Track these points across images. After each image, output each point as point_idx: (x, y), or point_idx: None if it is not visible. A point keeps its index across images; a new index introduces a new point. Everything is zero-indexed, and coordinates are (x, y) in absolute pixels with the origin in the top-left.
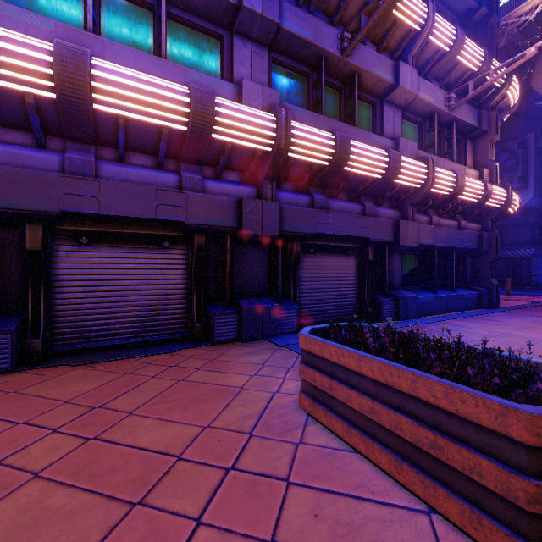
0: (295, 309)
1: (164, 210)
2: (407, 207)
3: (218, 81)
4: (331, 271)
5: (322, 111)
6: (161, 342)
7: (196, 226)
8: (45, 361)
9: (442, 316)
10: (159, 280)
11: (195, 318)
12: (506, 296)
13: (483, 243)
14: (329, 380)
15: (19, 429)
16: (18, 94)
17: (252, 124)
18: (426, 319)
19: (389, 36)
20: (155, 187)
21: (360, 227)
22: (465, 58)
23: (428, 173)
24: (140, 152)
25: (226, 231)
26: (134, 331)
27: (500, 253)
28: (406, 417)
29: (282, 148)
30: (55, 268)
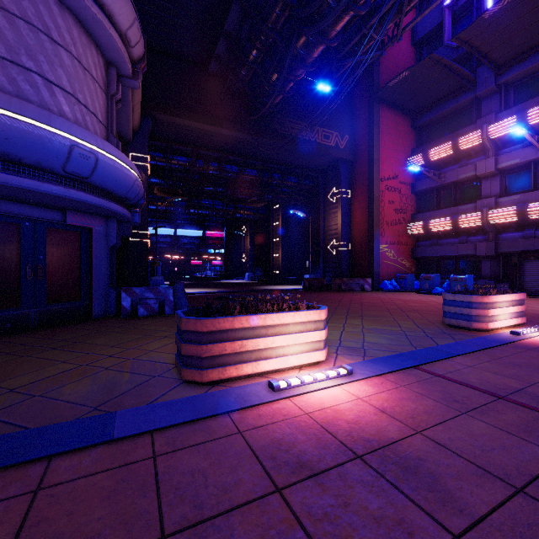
0: None
1: None
2: None
3: None
4: None
5: None
6: None
7: None
8: None
9: None
10: None
11: None
12: None
13: None
14: None
15: None
16: (508, 222)
17: None
18: None
19: None
20: None
21: None
22: None
23: None
24: None
25: None
26: None
27: None
28: None
29: None
30: (522, 268)
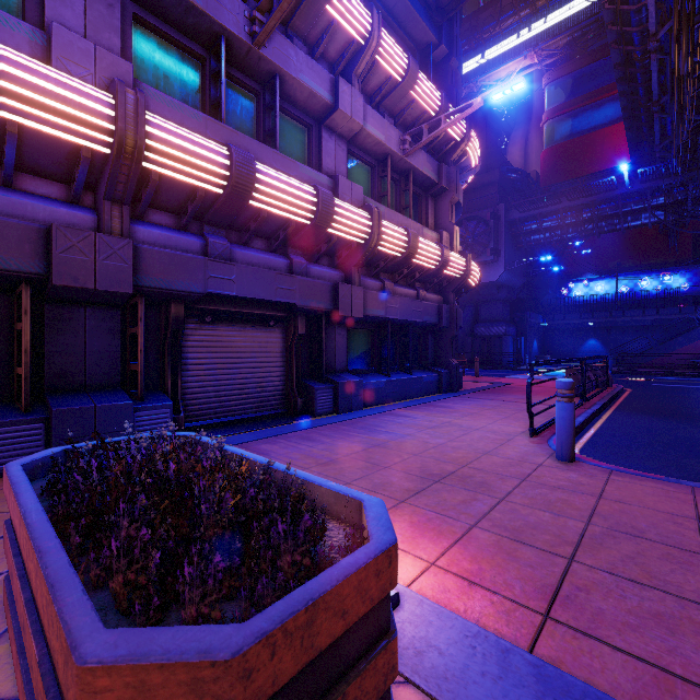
0: (169, 407)
1: None
2: (351, 268)
3: None
4: (243, 349)
5: (221, 115)
6: None
7: None
8: None
9: (393, 404)
10: None
11: None
12: (474, 378)
13: (443, 317)
14: (11, 559)
15: None
16: None
17: (61, 100)
18: (372, 410)
19: (326, 41)
20: None
21: (282, 288)
22: (420, 96)
23: (372, 226)
24: None
25: (20, 279)
26: None
27: (477, 331)
28: (35, 646)
29: (130, 152)
30: None
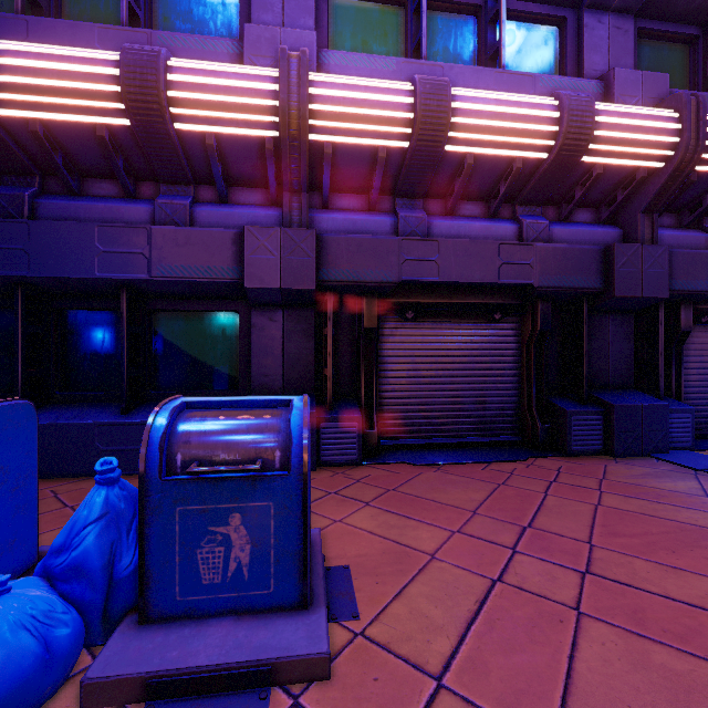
0: (690, 412)
1: (508, 271)
2: None
3: (576, 82)
4: None
5: None
6: (489, 445)
7: (546, 290)
8: (378, 455)
9: None
10: (486, 364)
11: (536, 417)
12: None
13: None
14: None
15: (464, 540)
16: (370, 151)
17: (643, 131)
18: None
19: None
20: (498, 241)
21: None
22: None
23: None
24: (468, 199)
25: (582, 295)
26: (457, 428)
27: None
28: None
29: (687, 159)
30: (380, 349)
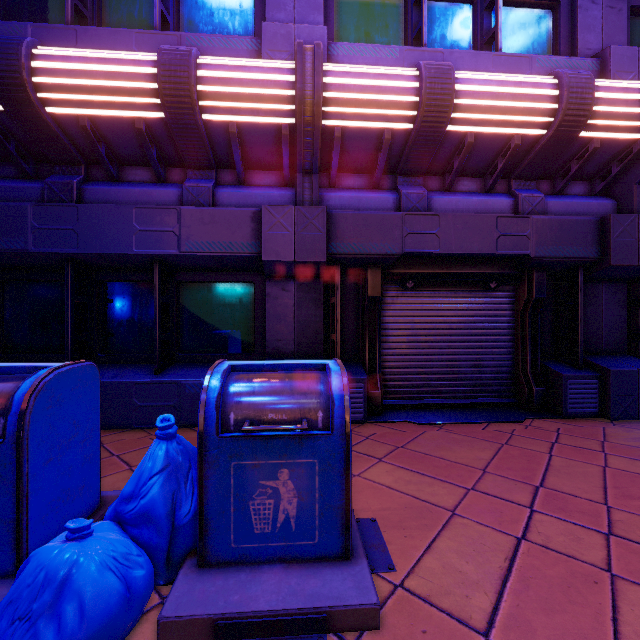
0: None
1: (506, 242)
2: None
3: (572, 61)
4: None
5: None
6: (485, 406)
7: (542, 260)
8: (381, 414)
9: None
10: (481, 330)
11: (531, 380)
12: None
13: None
14: None
15: (480, 497)
16: (376, 133)
17: None
18: None
19: None
20: (495, 215)
21: None
22: None
23: None
24: (465, 175)
25: (577, 264)
26: (454, 390)
27: None
28: None
29: None
30: (381, 316)
